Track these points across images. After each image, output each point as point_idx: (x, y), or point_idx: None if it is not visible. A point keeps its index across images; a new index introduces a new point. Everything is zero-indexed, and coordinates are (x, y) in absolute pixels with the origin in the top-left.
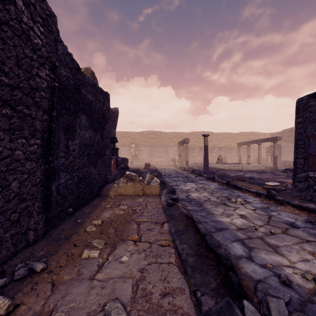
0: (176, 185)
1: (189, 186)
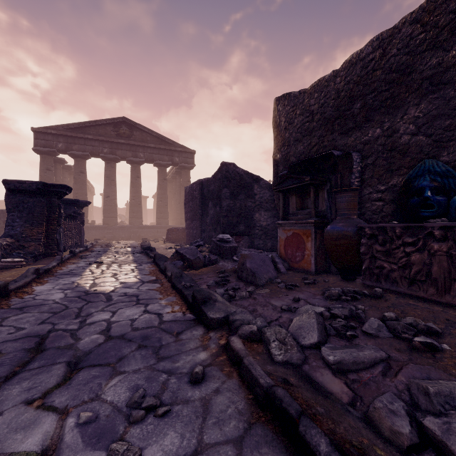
0: (145, 281)
1: (118, 280)
